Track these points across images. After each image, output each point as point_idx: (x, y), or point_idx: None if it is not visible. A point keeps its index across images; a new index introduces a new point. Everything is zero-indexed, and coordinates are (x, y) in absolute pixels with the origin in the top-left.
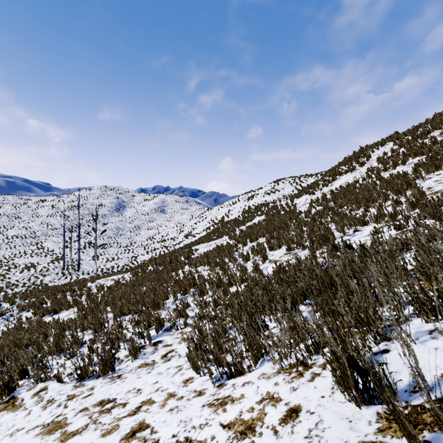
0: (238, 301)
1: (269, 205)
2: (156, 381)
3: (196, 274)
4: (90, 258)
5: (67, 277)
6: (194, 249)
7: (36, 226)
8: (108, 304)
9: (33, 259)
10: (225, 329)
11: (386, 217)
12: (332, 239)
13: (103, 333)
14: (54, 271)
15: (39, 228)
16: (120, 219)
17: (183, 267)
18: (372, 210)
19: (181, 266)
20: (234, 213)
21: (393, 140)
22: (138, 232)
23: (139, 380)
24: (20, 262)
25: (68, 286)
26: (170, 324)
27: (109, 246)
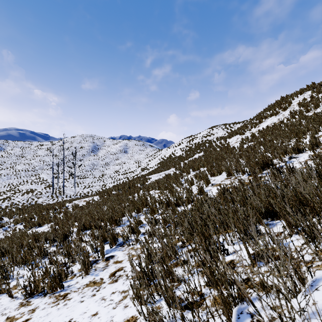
0: (187, 219)
1: (206, 145)
2: (95, 311)
3: (149, 196)
4: (72, 186)
5: (54, 199)
6: (148, 178)
7: (35, 163)
8: (76, 220)
9: (32, 186)
10: (175, 250)
11: (321, 145)
12: (271, 164)
13: (63, 247)
14: (45, 195)
15: (38, 164)
16: (94, 157)
17: (139, 191)
18: (304, 140)
19: (137, 190)
20: (179, 152)
21: (310, 89)
22: (108, 167)
23: (80, 306)
24: (23, 188)
25: (51, 205)
26: (122, 240)
27: (86, 177)
